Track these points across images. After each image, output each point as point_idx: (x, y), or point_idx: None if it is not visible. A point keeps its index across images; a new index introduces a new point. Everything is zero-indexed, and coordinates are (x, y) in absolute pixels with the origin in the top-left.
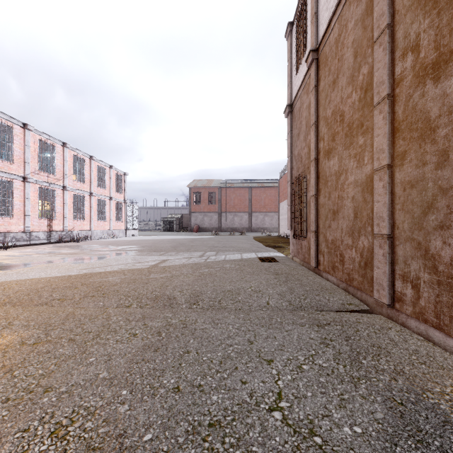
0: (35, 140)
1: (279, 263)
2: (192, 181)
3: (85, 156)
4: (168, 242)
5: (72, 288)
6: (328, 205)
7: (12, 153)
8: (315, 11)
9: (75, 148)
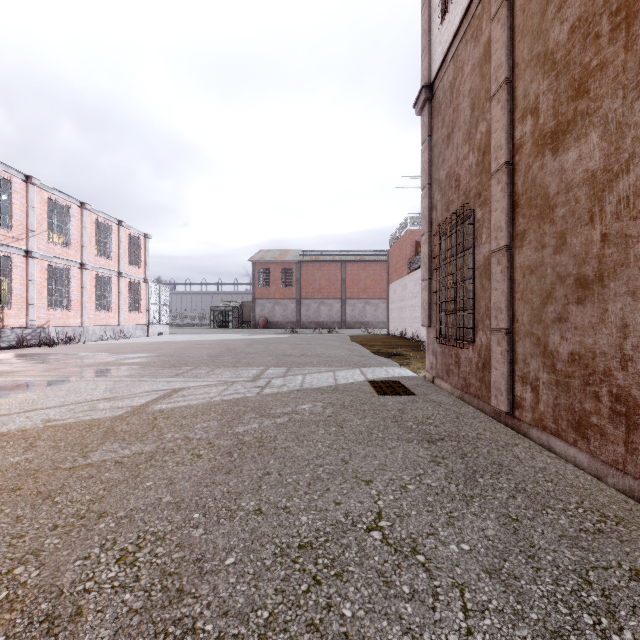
0: None
1: (417, 398)
2: (258, 252)
3: (71, 203)
4: (210, 346)
5: None
6: (557, 266)
7: None
8: None
9: (51, 188)
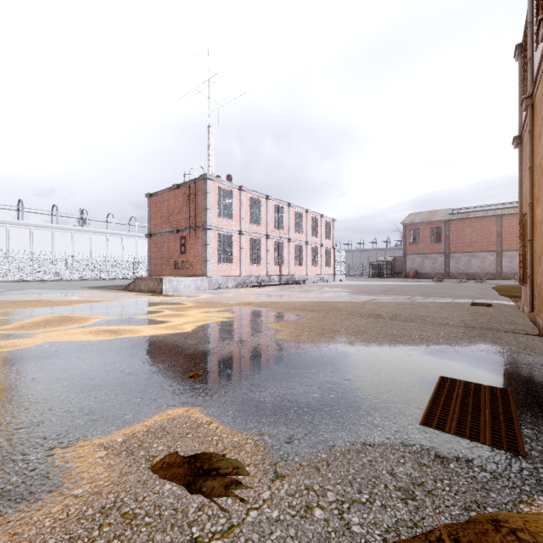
0: (272, 206)
1: (490, 308)
2: (408, 216)
3: (302, 211)
4: (377, 287)
5: (321, 306)
6: (537, 251)
7: (261, 219)
8: (529, 57)
9: (296, 206)
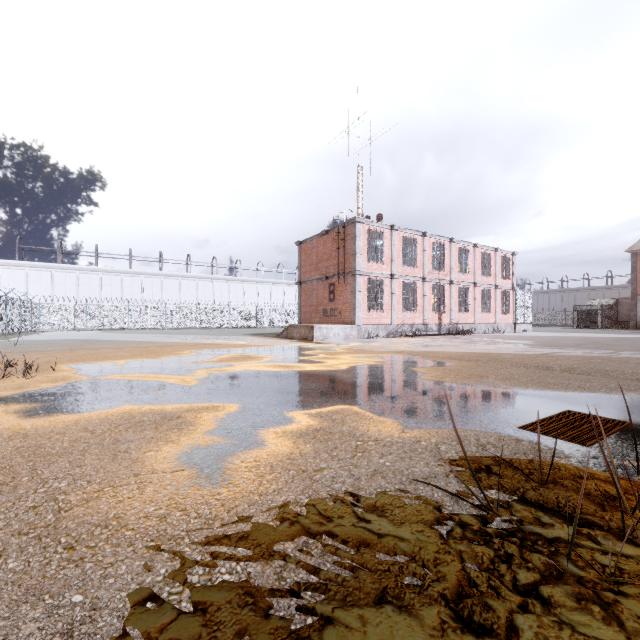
0: (430, 244)
1: None
2: None
3: (468, 246)
4: (574, 340)
5: (480, 357)
6: None
7: (416, 260)
8: None
9: (459, 241)
